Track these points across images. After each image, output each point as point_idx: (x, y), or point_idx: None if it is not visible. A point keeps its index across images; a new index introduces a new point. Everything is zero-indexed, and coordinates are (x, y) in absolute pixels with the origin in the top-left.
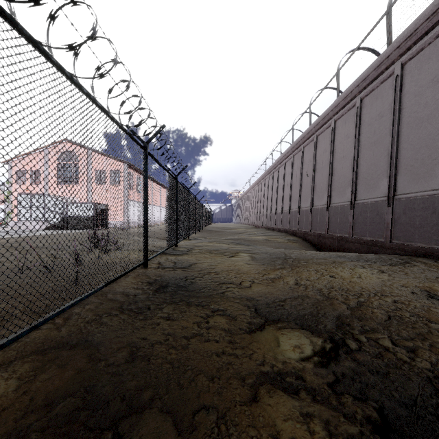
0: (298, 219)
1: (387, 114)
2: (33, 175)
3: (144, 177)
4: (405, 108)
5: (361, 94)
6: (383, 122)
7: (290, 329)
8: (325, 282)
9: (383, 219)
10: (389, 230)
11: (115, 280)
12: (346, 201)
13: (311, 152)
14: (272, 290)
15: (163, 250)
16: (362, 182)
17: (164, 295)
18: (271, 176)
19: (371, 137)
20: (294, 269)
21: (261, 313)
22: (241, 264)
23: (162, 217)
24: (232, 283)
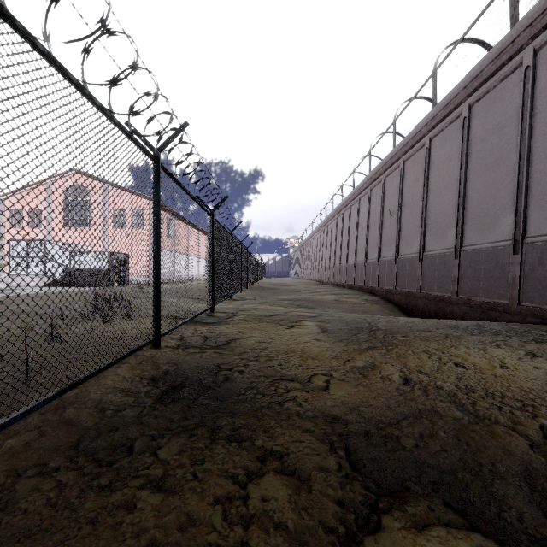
0: (378, 272)
1: (510, 123)
2: (32, 215)
3: (153, 204)
4: (540, 113)
5: (469, 99)
6: (504, 135)
7: (445, 533)
8: (454, 379)
9: (505, 271)
10: (517, 287)
11: (86, 379)
12: (447, 247)
13: (396, 183)
14: (368, 397)
15: (190, 317)
16: (472, 221)
17: (171, 410)
18: (341, 217)
19: (486, 157)
20: (391, 349)
21: (362, 466)
22: (306, 340)
23: (201, 271)
24: (295, 380)
